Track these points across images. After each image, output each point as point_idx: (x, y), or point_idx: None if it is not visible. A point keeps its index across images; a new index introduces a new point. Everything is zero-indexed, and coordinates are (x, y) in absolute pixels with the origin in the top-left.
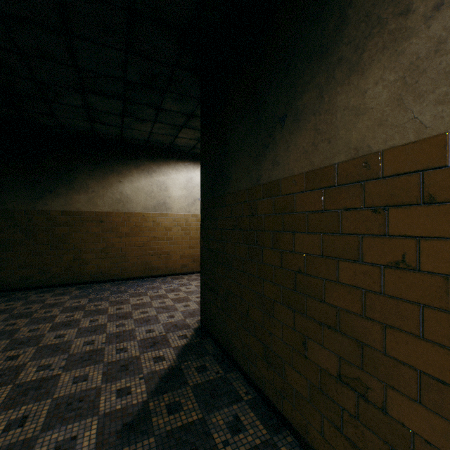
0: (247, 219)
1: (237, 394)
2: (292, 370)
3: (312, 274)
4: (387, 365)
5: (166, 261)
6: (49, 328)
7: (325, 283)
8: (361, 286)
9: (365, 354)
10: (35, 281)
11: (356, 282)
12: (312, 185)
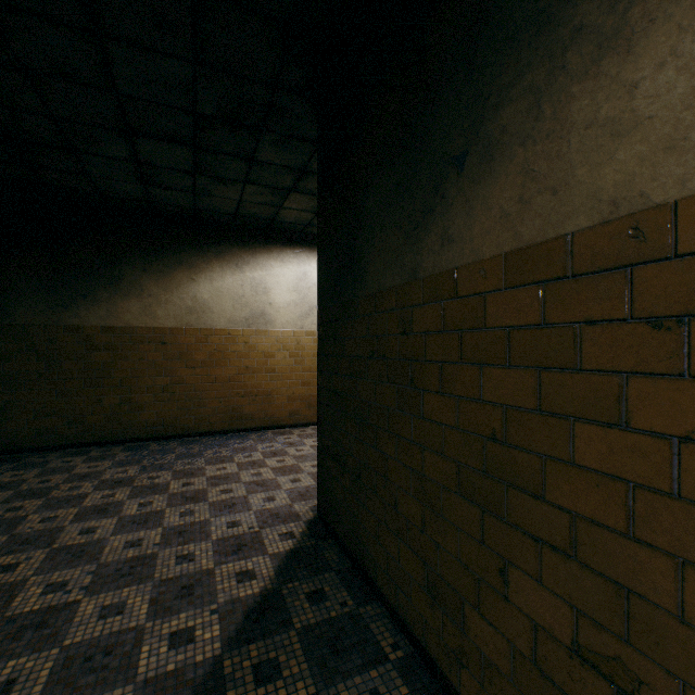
0: (394, 339)
1: (377, 648)
2: (478, 617)
3: (519, 444)
4: (686, 644)
5: (265, 406)
6: (73, 517)
7: (545, 462)
8: (624, 476)
9: (634, 612)
10: (60, 437)
11: (613, 466)
12: (519, 278)
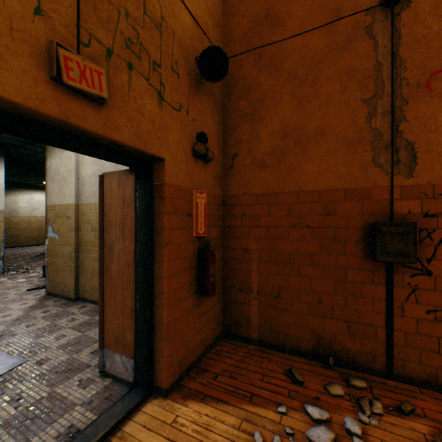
0: None
1: None
2: None
3: None
4: None
5: (16, 240)
6: None
7: None
8: None
9: None
10: None
11: None
12: None
